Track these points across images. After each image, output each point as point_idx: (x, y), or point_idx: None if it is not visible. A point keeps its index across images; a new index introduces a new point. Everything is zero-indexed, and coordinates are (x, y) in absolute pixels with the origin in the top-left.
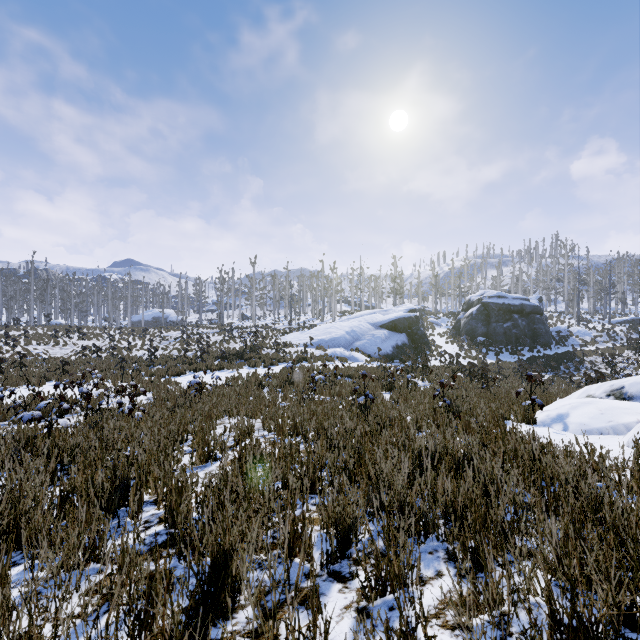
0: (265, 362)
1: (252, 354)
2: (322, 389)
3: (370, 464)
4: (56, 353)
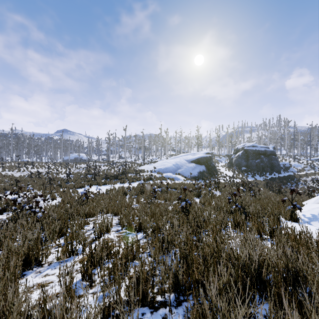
0: (129, 180)
1: (122, 176)
2: (159, 196)
3: (204, 295)
4: (17, 175)
